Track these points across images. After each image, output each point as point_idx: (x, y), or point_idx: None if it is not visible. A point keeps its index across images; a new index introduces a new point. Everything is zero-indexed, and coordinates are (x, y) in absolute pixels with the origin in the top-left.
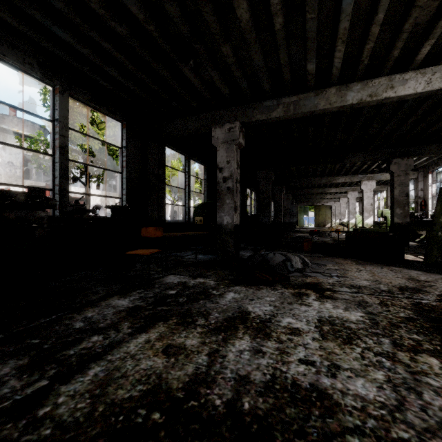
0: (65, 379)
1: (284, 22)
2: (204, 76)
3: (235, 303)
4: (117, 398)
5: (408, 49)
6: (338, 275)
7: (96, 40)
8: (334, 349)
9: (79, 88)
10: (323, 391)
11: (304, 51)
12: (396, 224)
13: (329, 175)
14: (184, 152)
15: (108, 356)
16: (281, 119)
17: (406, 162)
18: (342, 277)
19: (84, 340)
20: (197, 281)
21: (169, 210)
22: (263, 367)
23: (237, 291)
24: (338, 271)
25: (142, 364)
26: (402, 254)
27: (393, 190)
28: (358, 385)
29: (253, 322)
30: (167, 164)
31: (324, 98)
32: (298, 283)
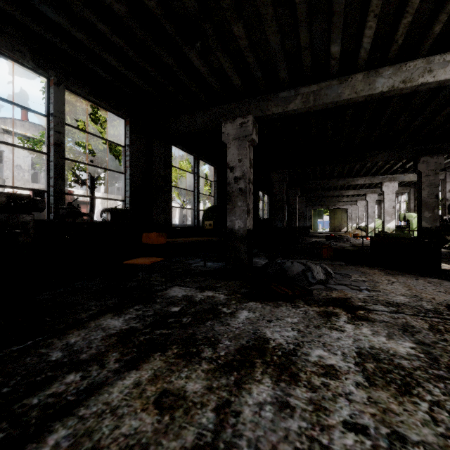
0: None
1: None
2: (213, 64)
3: (249, 326)
4: None
5: None
6: (368, 289)
7: (91, 21)
8: (389, 403)
9: (76, 80)
10: None
11: (328, 30)
12: (424, 229)
13: (346, 176)
14: (192, 152)
15: (81, 409)
16: (299, 111)
17: (436, 161)
18: (373, 292)
19: (56, 380)
20: (204, 295)
21: (179, 214)
22: (293, 435)
23: (252, 309)
24: (366, 282)
25: (124, 426)
26: (439, 263)
27: (421, 192)
28: None
29: (274, 355)
30: (176, 165)
31: (349, 86)
32: (323, 298)
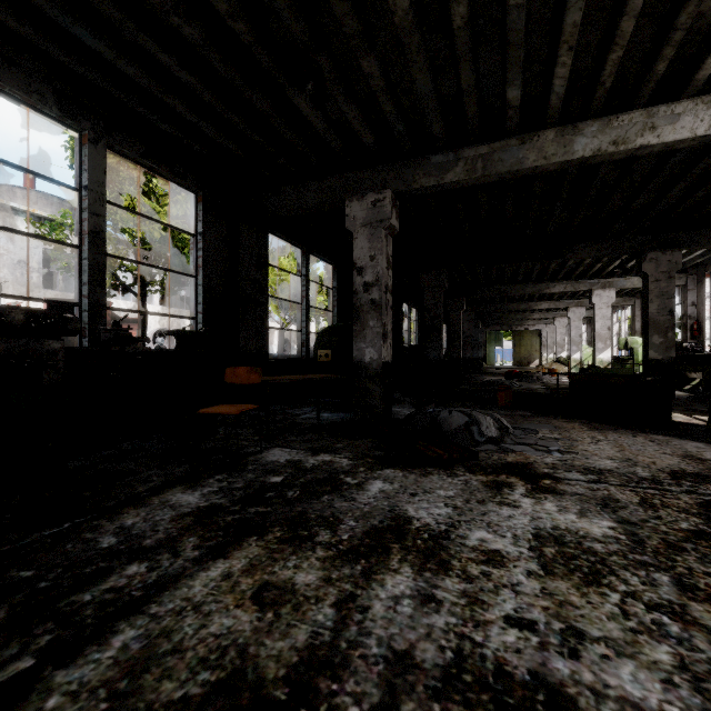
0: (66, 656)
1: (470, 14)
2: (331, 112)
3: (384, 501)
4: (158, 700)
5: (682, 61)
6: (560, 450)
7: (148, 50)
8: (569, 594)
9: (123, 135)
10: (557, 689)
11: (502, 66)
12: (652, 362)
13: (538, 281)
14: (299, 242)
15: (153, 607)
16: (461, 184)
17: (669, 258)
18: (568, 454)
19: (113, 572)
20: (319, 459)
21: (277, 338)
22: (438, 632)
23: (389, 479)
24: (559, 441)
25: (213, 625)
26: (669, 413)
27: (647, 305)
28: (623, 675)
29: (418, 539)
30: (273, 262)
31: (536, 148)
32: (493, 464)
